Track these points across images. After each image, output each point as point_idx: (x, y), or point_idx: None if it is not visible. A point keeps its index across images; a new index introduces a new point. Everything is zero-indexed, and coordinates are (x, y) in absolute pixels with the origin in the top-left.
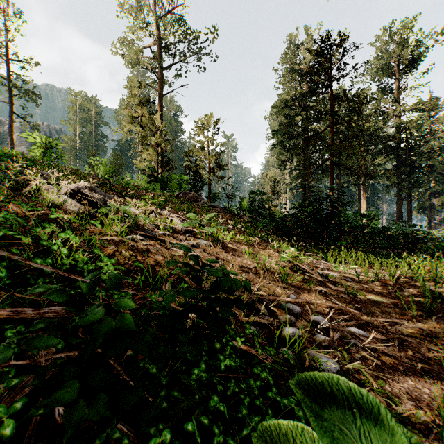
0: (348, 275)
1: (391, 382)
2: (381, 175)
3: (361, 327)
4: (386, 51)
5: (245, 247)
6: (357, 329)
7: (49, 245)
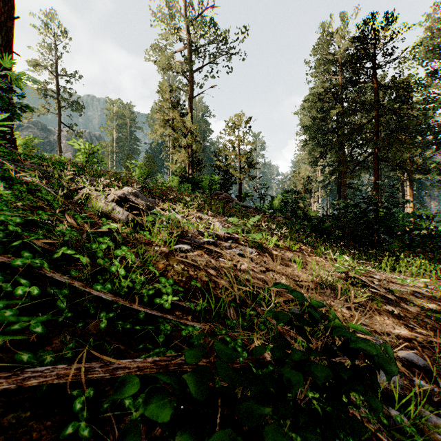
0: (414, 289)
1: None
2: (432, 170)
3: None
4: (436, 31)
5: (290, 254)
6: None
7: (105, 264)
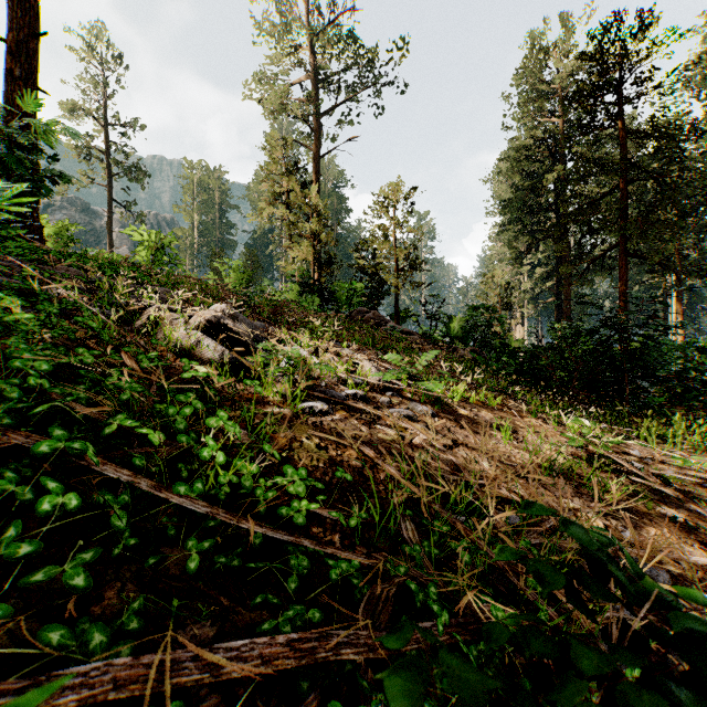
0: (700, 475)
1: None
2: None
3: None
4: None
5: (488, 414)
6: None
7: (191, 443)
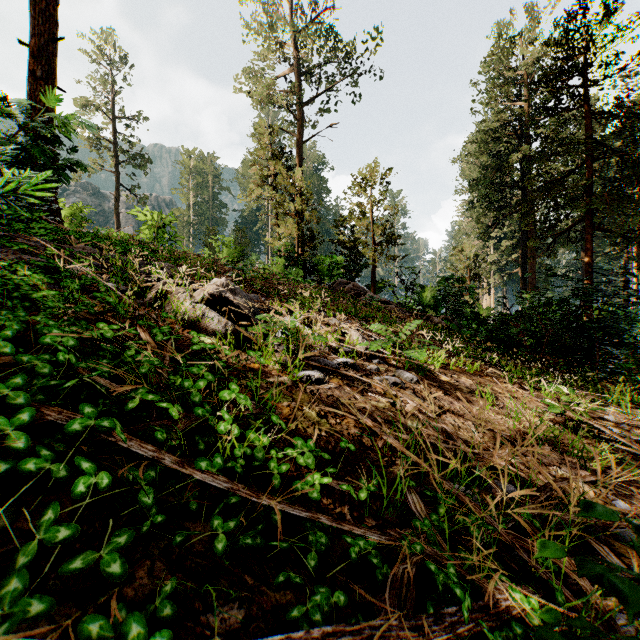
0: None
1: None
2: None
3: None
4: None
5: (467, 380)
6: None
7: (206, 415)
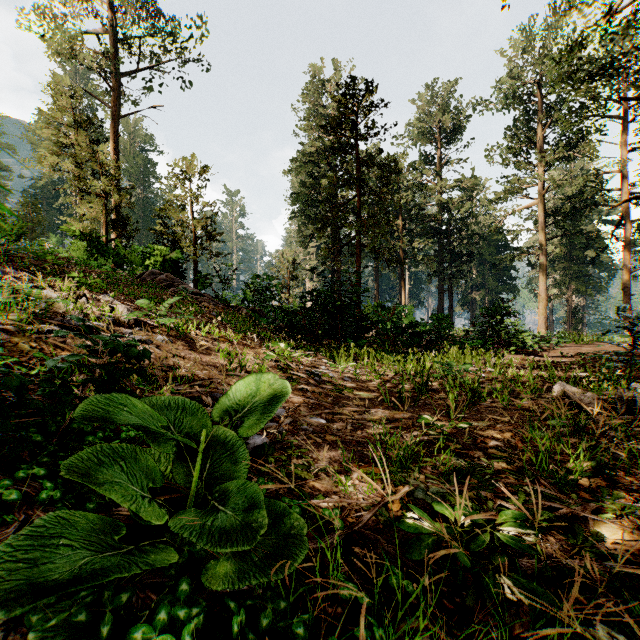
0: (351, 375)
1: (321, 453)
2: (421, 262)
3: (326, 418)
4: (427, 112)
5: (225, 345)
6: (318, 418)
7: None
